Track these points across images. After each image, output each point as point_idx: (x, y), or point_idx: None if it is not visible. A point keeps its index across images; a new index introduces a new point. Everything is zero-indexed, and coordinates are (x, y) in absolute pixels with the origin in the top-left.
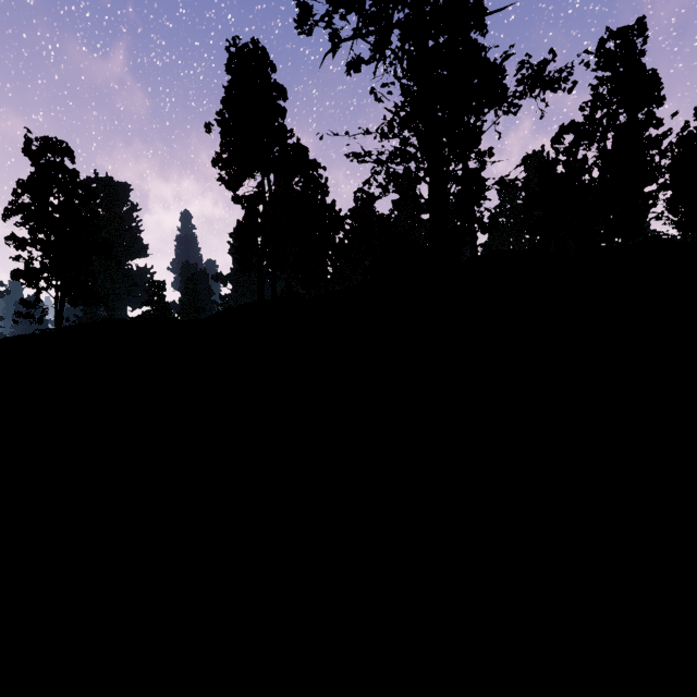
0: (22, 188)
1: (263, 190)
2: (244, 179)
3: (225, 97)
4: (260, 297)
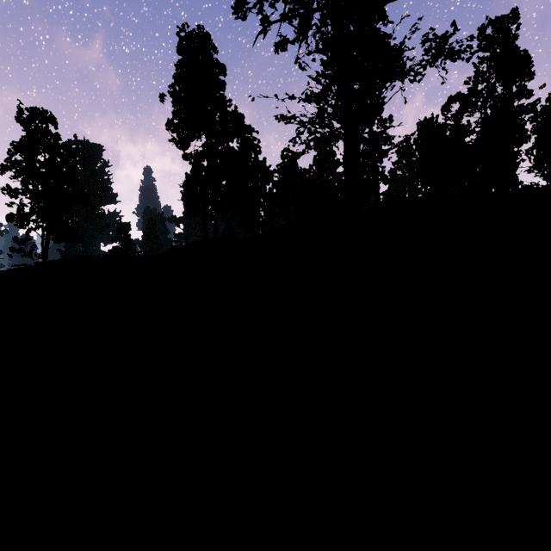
0: (15, 149)
1: (207, 148)
2: (191, 140)
3: (176, 73)
4: (205, 236)
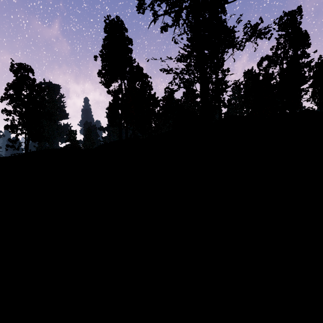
0: (9, 87)
1: (121, 87)
2: (112, 82)
3: (104, 43)
4: (120, 138)
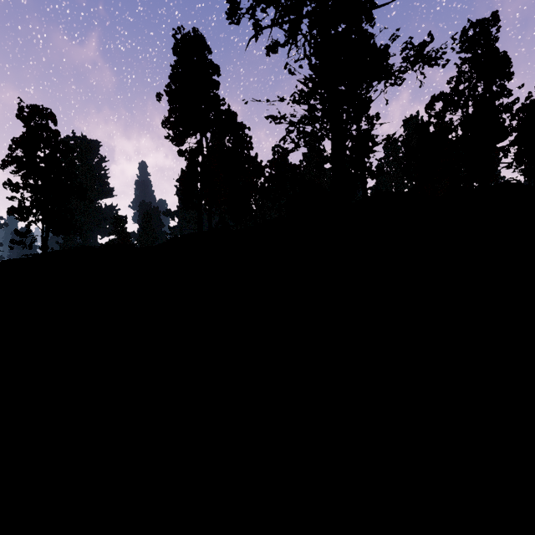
0: (16, 145)
1: (201, 145)
2: (187, 137)
3: (172, 73)
4: (199, 229)
